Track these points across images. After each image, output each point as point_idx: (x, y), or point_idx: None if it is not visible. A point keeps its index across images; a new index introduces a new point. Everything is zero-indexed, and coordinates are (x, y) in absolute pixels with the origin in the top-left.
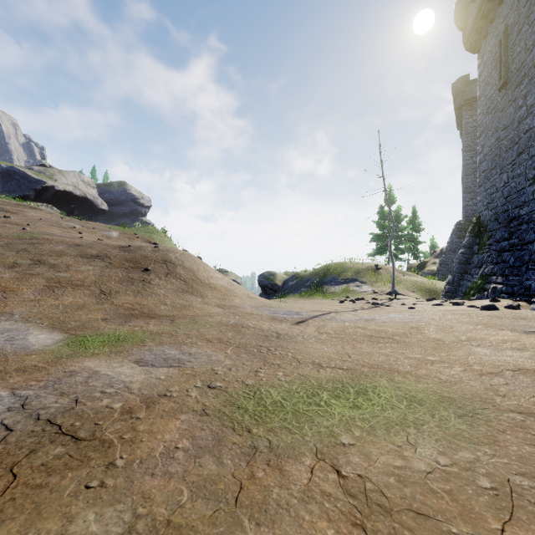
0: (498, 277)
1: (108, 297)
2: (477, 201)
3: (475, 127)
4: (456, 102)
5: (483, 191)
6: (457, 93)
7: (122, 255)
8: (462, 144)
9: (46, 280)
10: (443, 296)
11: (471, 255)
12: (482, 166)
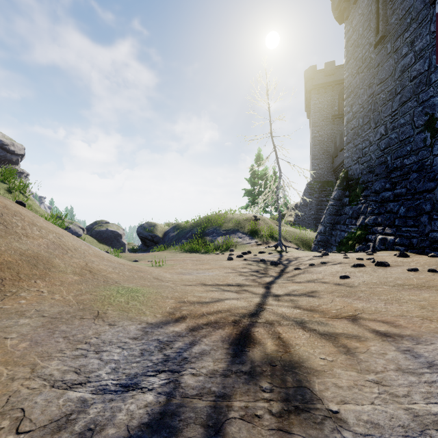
0: (386, 228)
1: None
2: (345, 157)
3: (320, 108)
4: (307, 86)
5: (352, 147)
6: (308, 78)
7: None
8: (312, 120)
9: None
10: (315, 245)
11: (340, 207)
12: (351, 124)
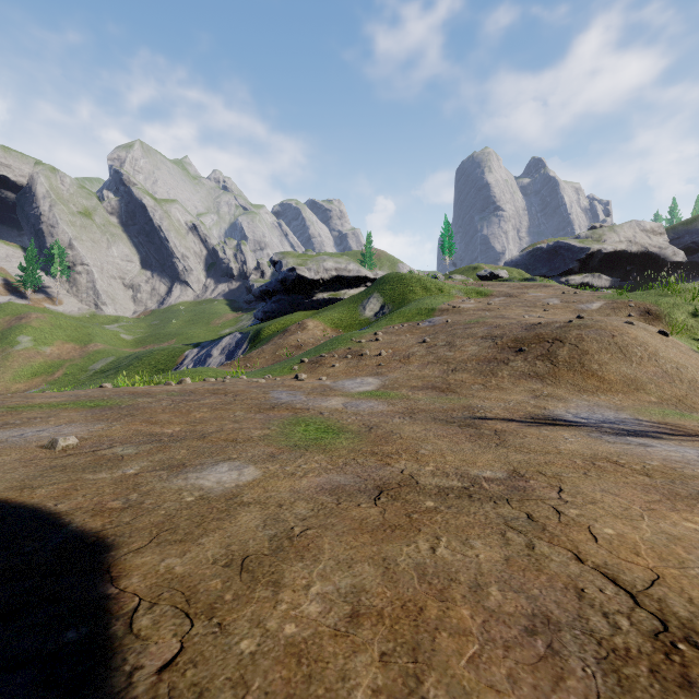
0: None
1: (451, 373)
2: None
3: None
4: None
5: None
6: None
7: (517, 334)
8: None
9: (434, 357)
10: None
11: None
12: None
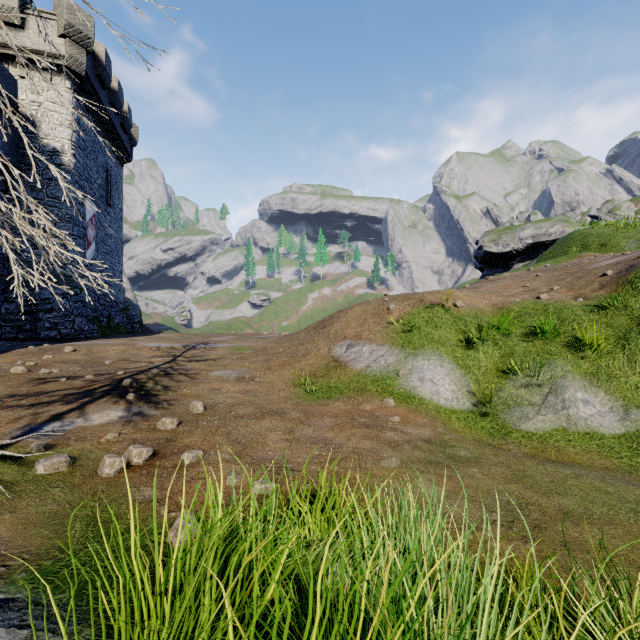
0: None
1: None
2: None
3: None
4: None
5: None
6: None
7: None
8: None
9: None
10: None
11: None
12: None
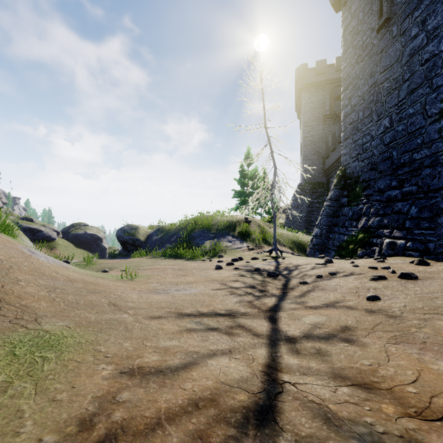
0: (394, 231)
1: None
2: (342, 155)
3: (311, 107)
4: (298, 84)
5: (351, 143)
6: (299, 77)
7: None
8: (303, 120)
9: None
10: (311, 249)
11: (337, 207)
12: (349, 118)
